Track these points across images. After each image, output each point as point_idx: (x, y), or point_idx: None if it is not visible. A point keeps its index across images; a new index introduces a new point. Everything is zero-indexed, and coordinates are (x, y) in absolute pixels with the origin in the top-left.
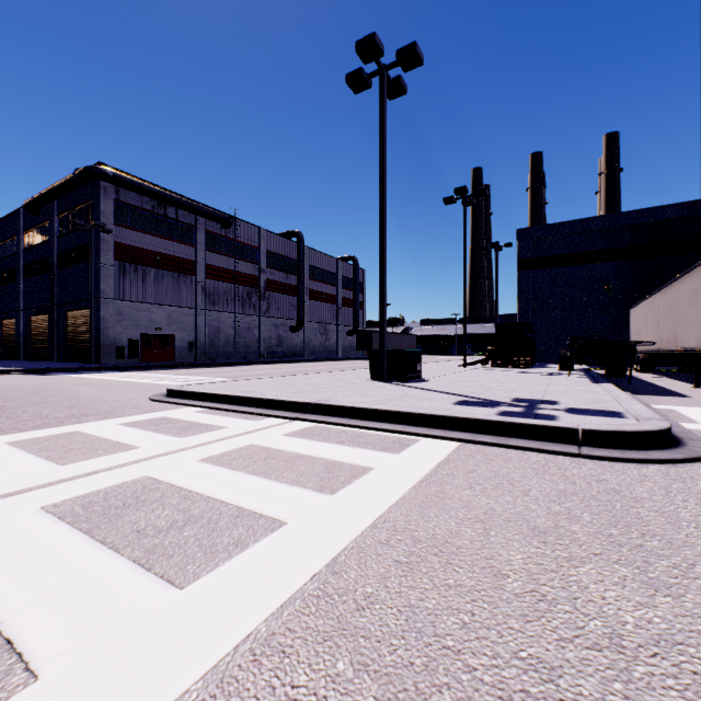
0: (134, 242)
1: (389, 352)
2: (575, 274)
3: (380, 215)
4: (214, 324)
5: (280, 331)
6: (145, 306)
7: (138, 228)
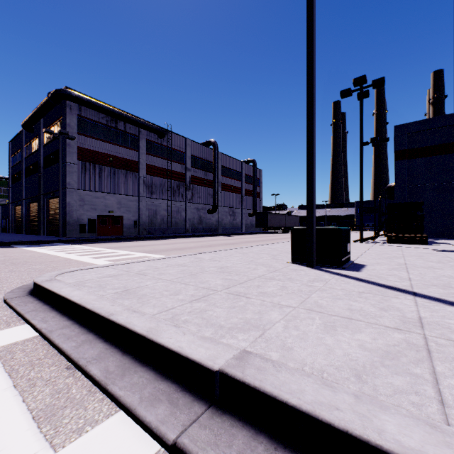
0: (92, 147)
1: (316, 230)
2: (450, 161)
3: (307, 62)
4: (152, 208)
5: (201, 213)
6: (101, 194)
7: (96, 136)
